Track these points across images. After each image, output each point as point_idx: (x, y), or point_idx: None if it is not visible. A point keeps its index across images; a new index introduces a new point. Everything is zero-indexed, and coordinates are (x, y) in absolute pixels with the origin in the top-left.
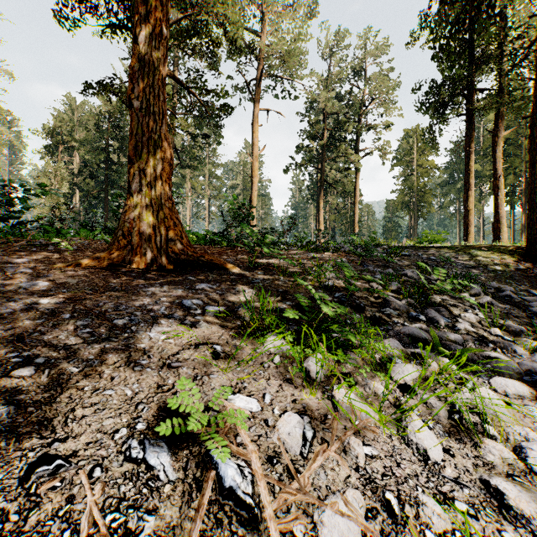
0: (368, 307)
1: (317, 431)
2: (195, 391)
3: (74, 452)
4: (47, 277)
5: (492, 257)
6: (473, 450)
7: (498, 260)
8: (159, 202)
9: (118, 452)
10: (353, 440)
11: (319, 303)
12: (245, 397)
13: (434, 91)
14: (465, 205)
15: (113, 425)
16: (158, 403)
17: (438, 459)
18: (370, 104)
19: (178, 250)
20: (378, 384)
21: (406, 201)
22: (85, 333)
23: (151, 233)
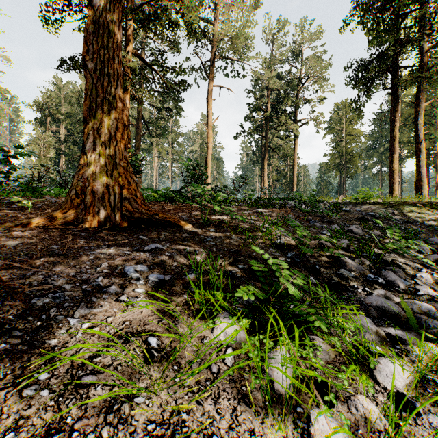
0: (323, 268)
1: None
2: None
3: None
4: None
5: (426, 212)
6: None
7: (434, 216)
8: (113, 162)
9: None
10: None
11: (278, 275)
12: None
13: (363, 69)
14: (390, 166)
15: None
16: None
17: None
18: (307, 81)
19: (132, 208)
20: (368, 402)
21: (336, 163)
22: None
23: (105, 192)
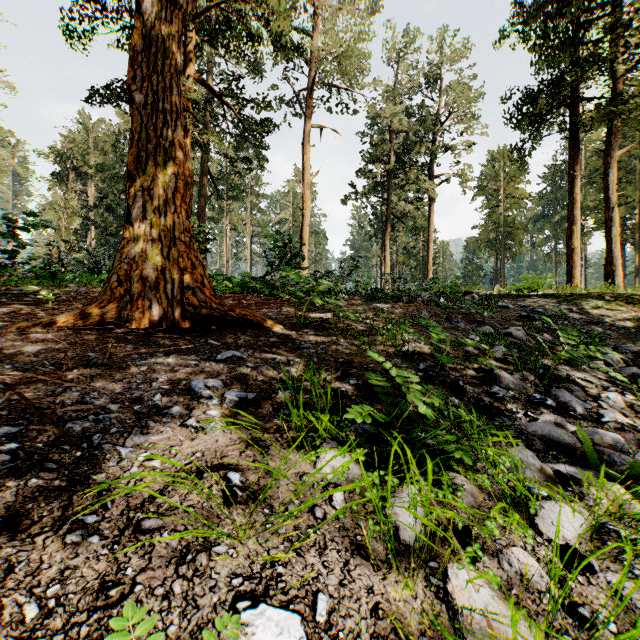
0: (469, 386)
1: None
2: None
3: None
4: None
5: (619, 309)
6: None
7: (629, 313)
8: (170, 235)
9: None
10: None
11: (405, 391)
12: (276, 612)
13: (528, 102)
14: (568, 242)
15: None
16: None
17: None
18: (447, 120)
19: (197, 302)
20: (526, 556)
21: (491, 239)
22: (3, 453)
23: (159, 278)
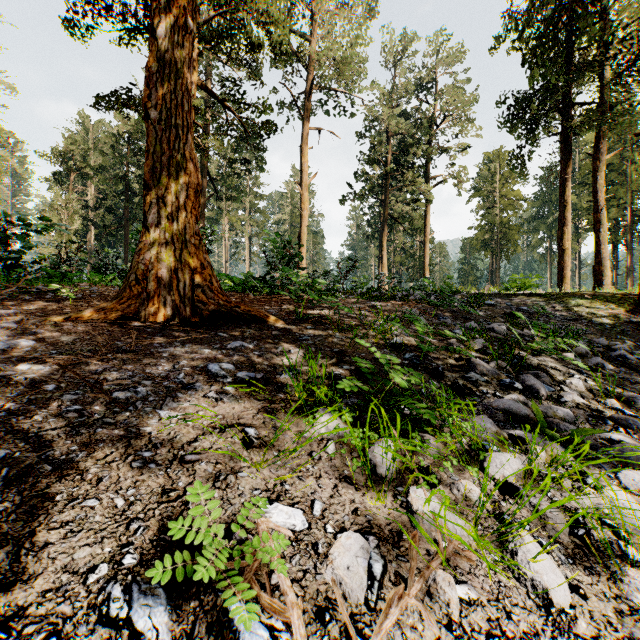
0: (448, 372)
1: (389, 561)
2: (211, 505)
3: (21, 609)
4: (35, 333)
5: (598, 307)
6: (611, 585)
7: (606, 311)
8: (182, 238)
9: (90, 607)
10: (441, 575)
11: (386, 369)
12: (286, 507)
13: (521, 106)
14: (559, 243)
15: (89, 559)
16: (160, 519)
17: (565, 604)
18: (443, 122)
19: (206, 299)
20: (470, 484)
21: (487, 240)
22: (71, 412)
23: (172, 277)
